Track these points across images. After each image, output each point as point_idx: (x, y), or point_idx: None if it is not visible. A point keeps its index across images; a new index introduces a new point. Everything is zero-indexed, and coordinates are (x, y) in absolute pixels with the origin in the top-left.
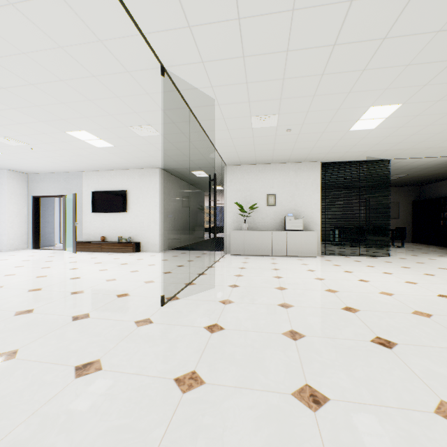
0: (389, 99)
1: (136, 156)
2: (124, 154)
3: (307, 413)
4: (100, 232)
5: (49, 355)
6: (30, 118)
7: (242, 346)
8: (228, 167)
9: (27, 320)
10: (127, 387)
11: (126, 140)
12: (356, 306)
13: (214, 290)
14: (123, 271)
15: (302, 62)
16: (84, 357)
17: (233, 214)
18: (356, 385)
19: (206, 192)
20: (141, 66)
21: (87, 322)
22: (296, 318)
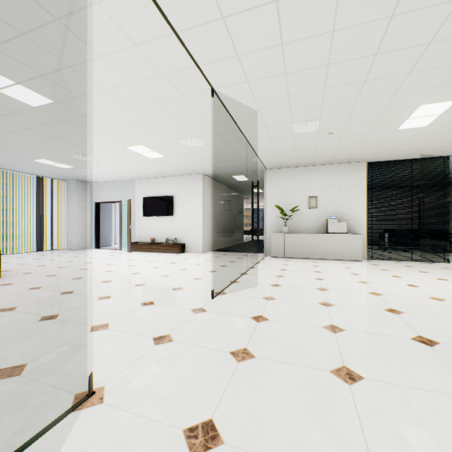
0: (441, 97)
1: (182, 164)
2: (172, 162)
3: (343, 385)
4: (150, 234)
5: (132, 329)
6: (100, 138)
7: (285, 334)
8: (268, 171)
9: (108, 303)
10: (194, 354)
11: (175, 150)
12: (400, 309)
13: (257, 288)
14: (173, 269)
15: (343, 72)
16: (158, 332)
17: (273, 217)
18: (391, 370)
19: (245, 195)
20: (194, 90)
21: (154, 307)
22: (336, 315)
